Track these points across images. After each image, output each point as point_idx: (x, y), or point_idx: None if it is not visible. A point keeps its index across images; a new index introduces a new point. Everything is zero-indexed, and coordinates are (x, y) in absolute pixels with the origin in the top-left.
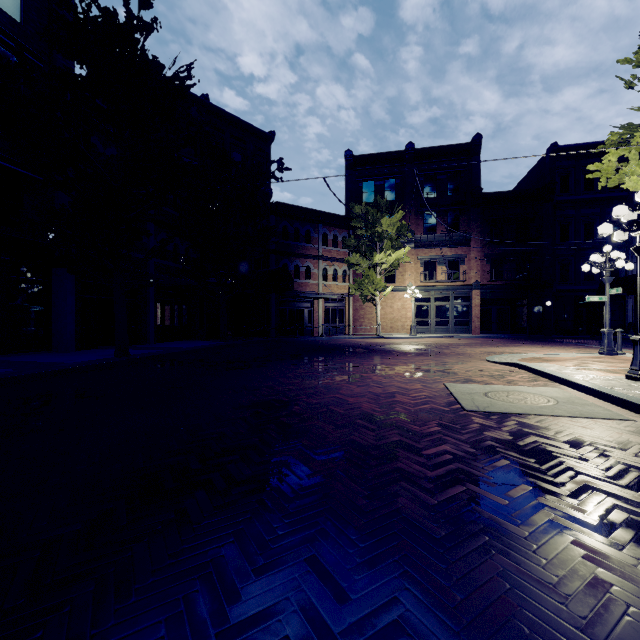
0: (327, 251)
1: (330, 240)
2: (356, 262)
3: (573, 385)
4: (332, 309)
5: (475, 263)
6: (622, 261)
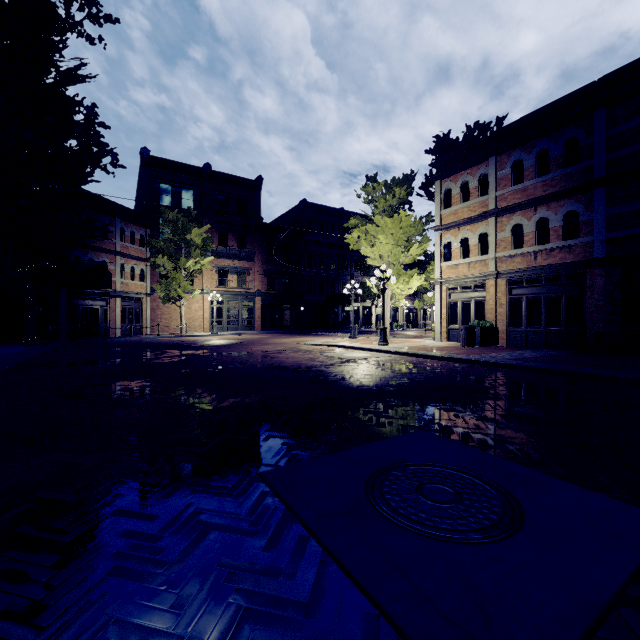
0: (125, 247)
1: (128, 236)
2: (162, 263)
3: (366, 349)
4: (129, 308)
5: (258, 275)
6: (360, 290)
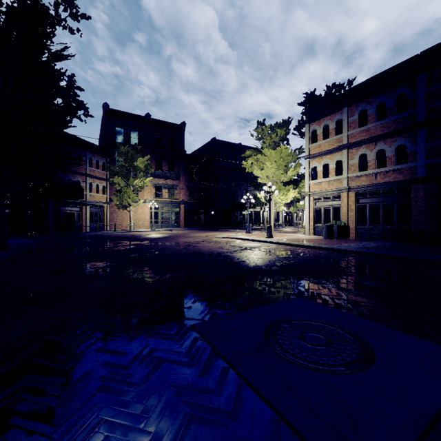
0: (92, 171)
1: (94, 163)
2: (117, 182)
3: (257, 241)
4: (95, 213)
5: (182, 190)
6: (253, 199)
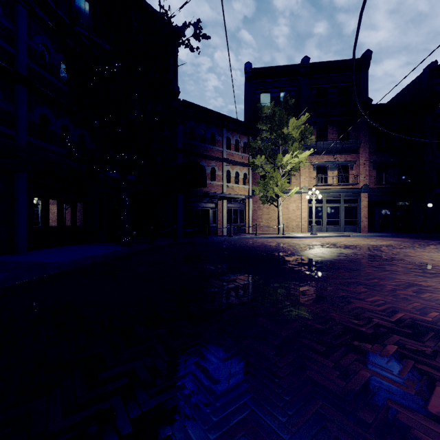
0: (230, 154)
1: (232, 144)
2: (260, 164)
3: None
4: (234, 210)
5: (363, 168)
6: None
